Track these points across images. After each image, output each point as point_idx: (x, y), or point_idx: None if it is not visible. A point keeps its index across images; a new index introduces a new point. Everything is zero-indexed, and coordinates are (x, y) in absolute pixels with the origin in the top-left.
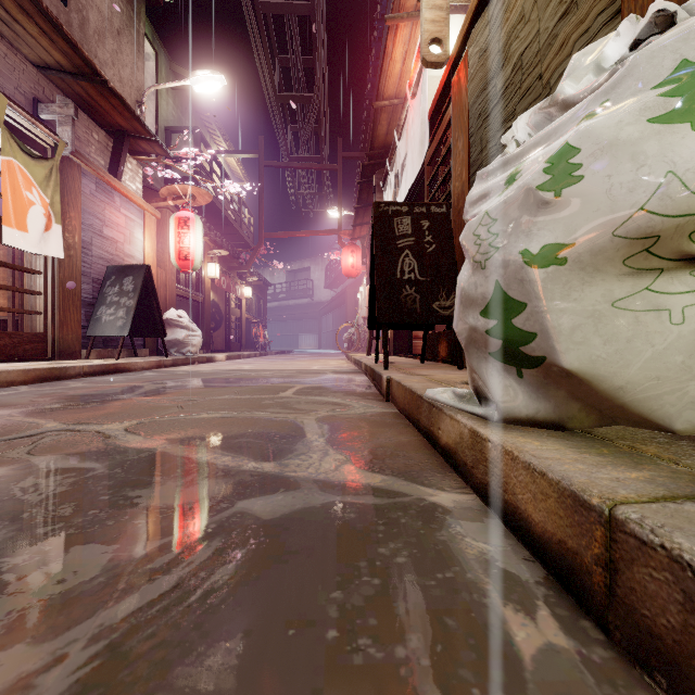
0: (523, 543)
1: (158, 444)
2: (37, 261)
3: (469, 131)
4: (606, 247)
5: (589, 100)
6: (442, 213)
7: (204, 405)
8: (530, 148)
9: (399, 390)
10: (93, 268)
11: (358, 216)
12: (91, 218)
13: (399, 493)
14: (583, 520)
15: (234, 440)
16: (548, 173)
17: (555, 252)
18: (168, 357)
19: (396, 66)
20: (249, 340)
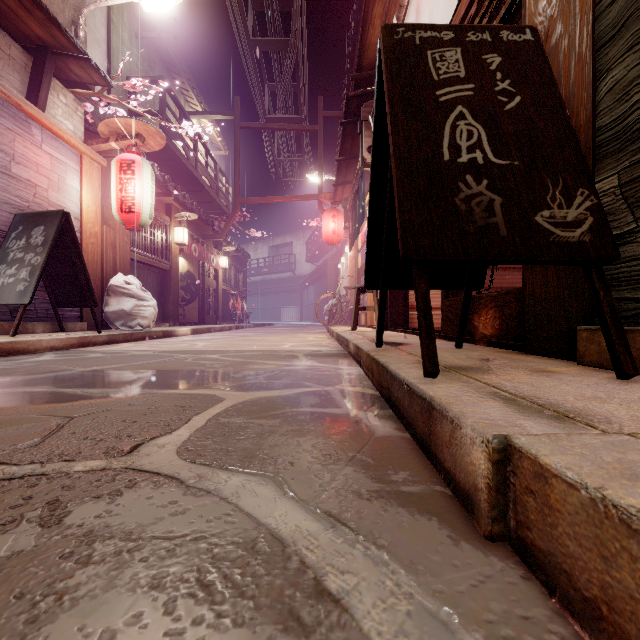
0: None
1: None
2: None
3: None
4: None
5: None
6: (525, 41)
7: None
8: None
9: None
10: None
11: (341, 173)
12: None
13: None
14: None
15: None
16: None
17: None
18: (104, 332)
19: None
20: (227, 312)
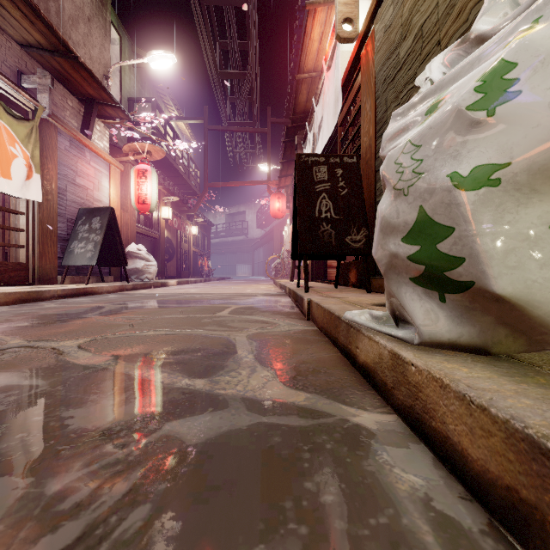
0: (456, 476)
1: (103, 360)
2: (20, 203)
3: (376, 95)
4: (547, 164)
5: (517, 21)
6: (353, 163)
7: (152, 323)
8: (450, 79)
9: (318, 310)
10: (68, 210)
11: (283, 169)
12: (66, 169)
13: (322, 413)
14: (546, 472)
15: (172, 356)
16: (480, 91)
17: (488, 173)
18: (129, 283)
19: (314, 45)
20: (196, 269)
